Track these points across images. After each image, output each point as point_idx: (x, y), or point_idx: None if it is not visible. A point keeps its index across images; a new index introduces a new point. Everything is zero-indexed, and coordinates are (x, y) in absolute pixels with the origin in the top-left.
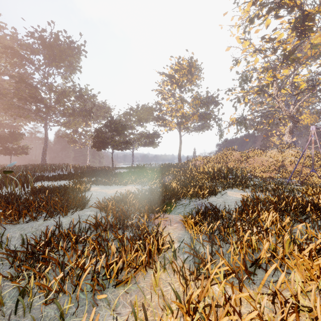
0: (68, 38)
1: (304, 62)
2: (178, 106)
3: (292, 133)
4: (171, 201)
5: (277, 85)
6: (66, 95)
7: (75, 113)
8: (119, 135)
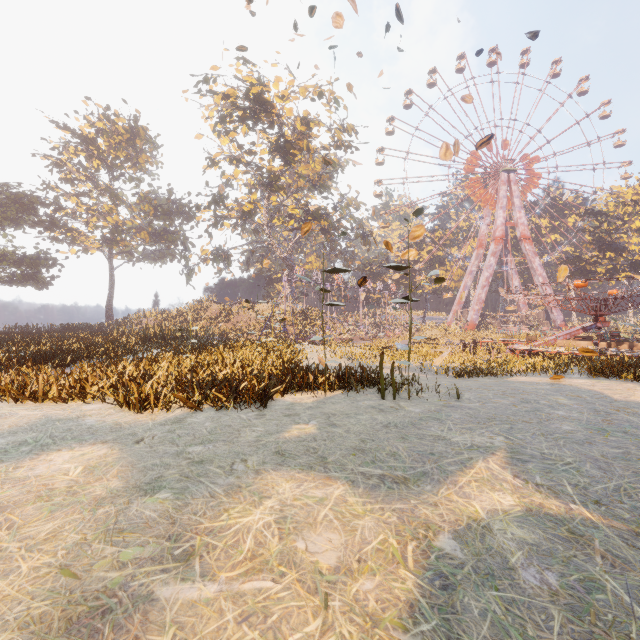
0: None
1: (293, 193)
2: (106, 206)
3: (291, 281)
4: (67, 359)
5: (269, 212)
6: None
7: None
8: None
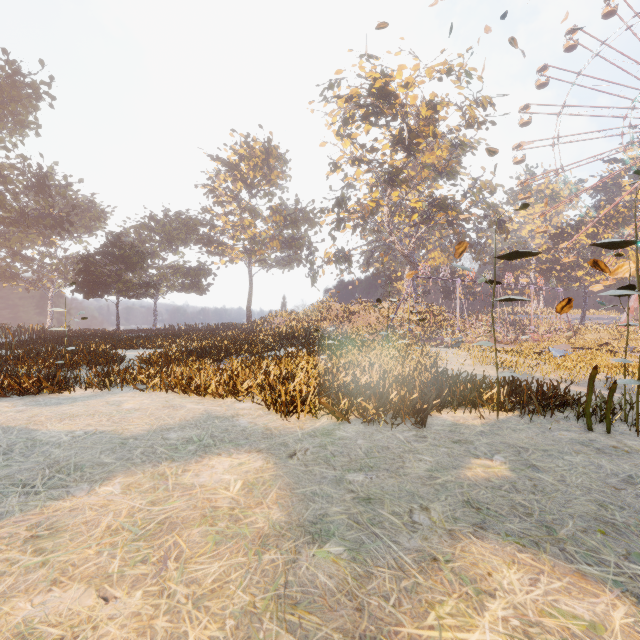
0: (10, 64)
1: (416, 185)
2: (246, 221)
3: (412, 279)
4: (220, 354)
5: (390, 209)
6: (7, 182)
7: (26, 220)
8: (131, 271)
